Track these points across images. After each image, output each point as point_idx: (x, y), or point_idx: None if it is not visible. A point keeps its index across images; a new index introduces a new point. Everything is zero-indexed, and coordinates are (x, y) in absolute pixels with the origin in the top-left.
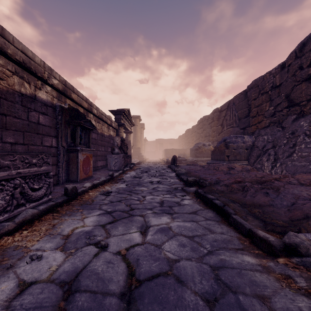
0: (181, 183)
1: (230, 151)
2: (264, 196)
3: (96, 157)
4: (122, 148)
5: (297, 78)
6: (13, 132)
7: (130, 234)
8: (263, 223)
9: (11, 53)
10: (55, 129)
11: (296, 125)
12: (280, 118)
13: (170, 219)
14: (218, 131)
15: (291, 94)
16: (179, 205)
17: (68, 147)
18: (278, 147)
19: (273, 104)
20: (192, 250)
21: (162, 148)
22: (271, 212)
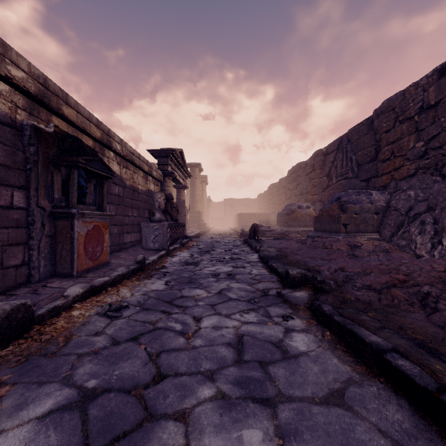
0: (273, 279)
1: (348, 217)
2: None
3: (121, 227)
4: (169, 212)
5: None
6: None
7: None
8: None
9: None
10: (22, 173)
11: None
12: (438, 160)
13: (274, 443)
14: (322, 185)
15: None
16: (284, 358)
17: (53, 210)
18: (440, 210)
19: (423, 137)
20: None
21: (234, 213)
22: None
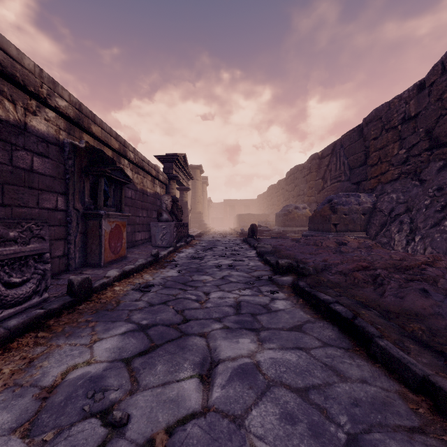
0: (266, 269)
1: (338, 218)
2: (422, 296)
3: (133, 227)
4: (174, 213)
5: (445, 104)
6: None
7: (179, 385)
8: (441, 358)
9: None
10: (63, 182)
11: (445, 176)
12: (417, 166)
13: (256, 343)
14: (318, 187)
15: (435, 128)
16: (268, 312)
17: (85, 211)
18: (416, 212)
19: (405, 145)
20: (312, 432)
21: (234, 213)
22: (445, 330)
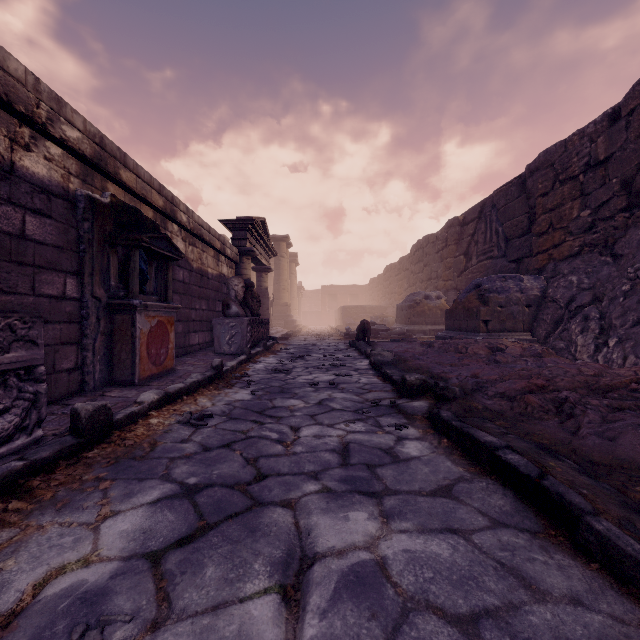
0: (386, 389)
1: (490, 311)
2: None
3: (187, 324)
4: (248, 305)
5: None
6: None
7: (242, 609)
8: None
9: None
10: (75, 255)
11: None
12: (608, 234)
13: (378, 520)
14: (458, 267)
15: (636, 177)
16: (394, 462)
17: (110, 301)
18: (609, 302)
19: (590, 204)
20: None
21: (335, 306)
22: None
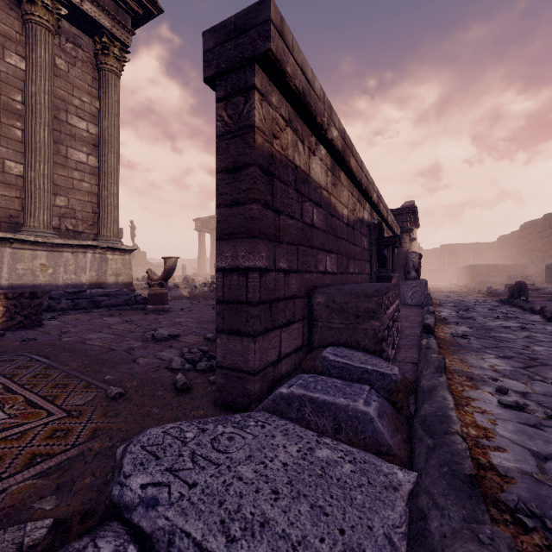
0: None
1: None
2: None
3: None
4: (418, 270)
5: None
6: (357, 262)
7: None
8: None
9: (363, 182)
10: (369, 253)
11: None
12: None
13: None
14: None
15: None
16: None
17: (378, 274)
18: None
19: None
20: None
21: (455, 264)
22: None
